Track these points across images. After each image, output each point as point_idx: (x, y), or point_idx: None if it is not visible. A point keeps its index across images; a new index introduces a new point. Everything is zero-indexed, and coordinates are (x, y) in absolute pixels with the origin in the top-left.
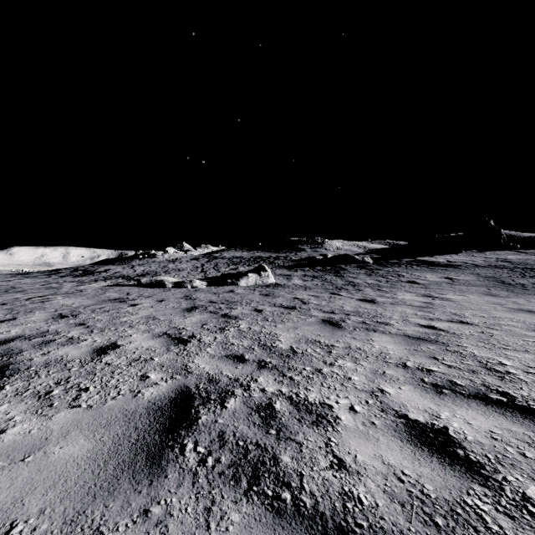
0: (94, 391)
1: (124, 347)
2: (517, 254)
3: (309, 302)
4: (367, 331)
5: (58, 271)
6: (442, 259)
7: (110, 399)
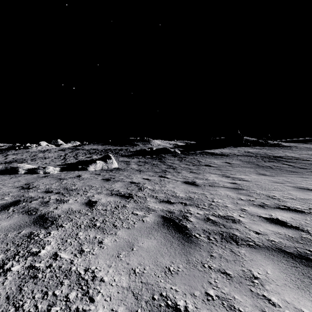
0: None
1: None
2: (252, 149)
3: (144, 187)
4: (227, 243)
5: None
6: (217, 151)
7: None
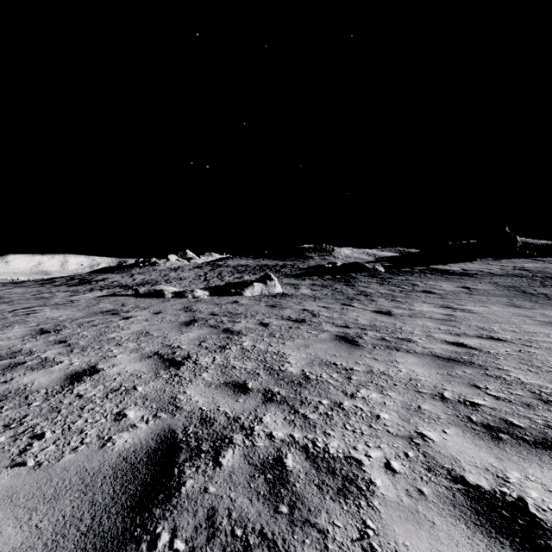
0: (50, 438)
1: (104, 372)
2: (535, 262)
3: (320, 314)
4: (389, 350)
5: (54, 280)
6: (457, 267)
7: (69, 451)
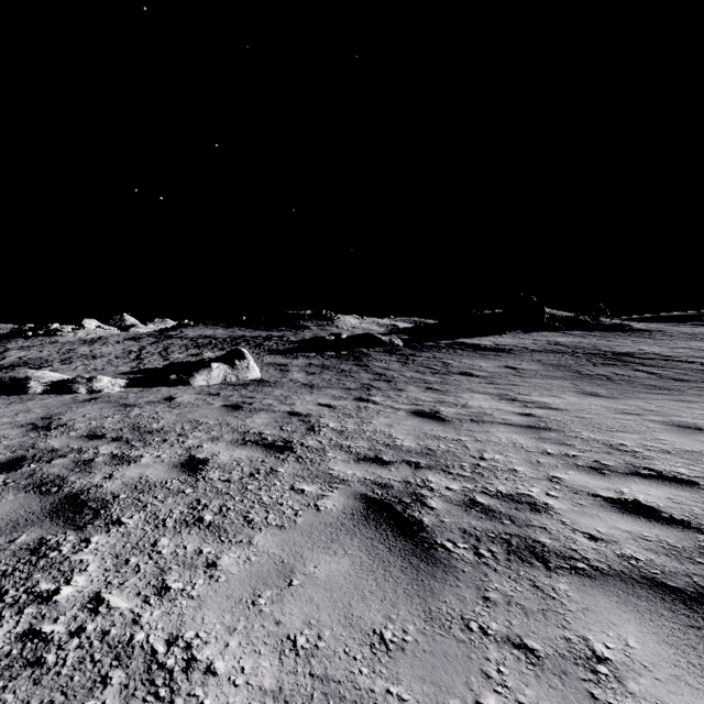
0: None
1: None
2: (566, 336)
3: (321, 424)
4: (522, 564)
5: None
6: (487, 341)
7: None
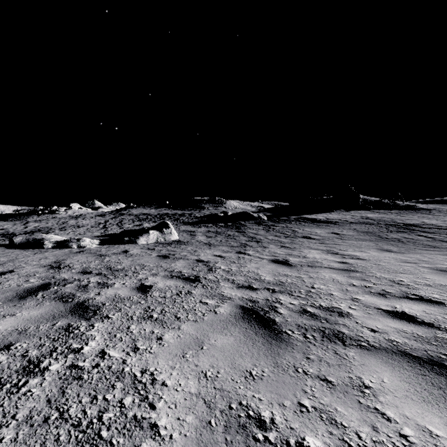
0: None
1: None
2: (373, 213)
3: (216, 266)
4: (330, 342)
5: None
6: (321, 217)
7: None
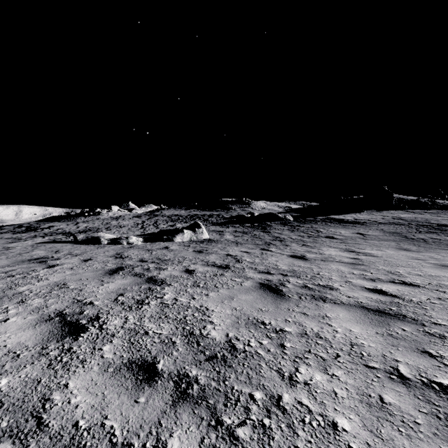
0: None
1: None
2: (407, 213)
3: (242, 259)
4: (315, 300)
5: (2, 227)
6: (349, 217)
7: None
